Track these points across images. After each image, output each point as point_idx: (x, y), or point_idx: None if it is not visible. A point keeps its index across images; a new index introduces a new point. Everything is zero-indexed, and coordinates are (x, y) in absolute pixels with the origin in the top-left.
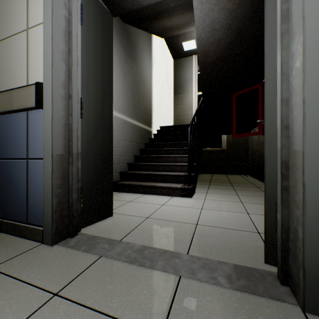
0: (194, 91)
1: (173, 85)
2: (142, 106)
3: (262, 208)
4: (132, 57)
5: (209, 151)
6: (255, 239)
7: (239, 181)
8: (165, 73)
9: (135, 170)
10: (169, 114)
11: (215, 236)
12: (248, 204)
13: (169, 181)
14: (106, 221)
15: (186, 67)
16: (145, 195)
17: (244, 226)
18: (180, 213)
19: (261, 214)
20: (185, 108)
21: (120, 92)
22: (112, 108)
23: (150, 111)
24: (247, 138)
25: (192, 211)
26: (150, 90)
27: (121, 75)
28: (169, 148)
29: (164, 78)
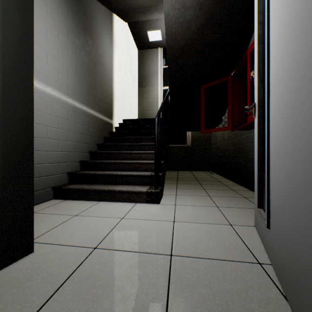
0: (160, 85)
1: (137, 77)
2: (101, 93)
3: (242, 214)
4: (86, 30)
5: (174, 147)
6: (261, 279)
7: (206, 178)
8: (128, 62)
9: (90, 169)
10: (133, 107)
11: (203, 282)
12: (226, 209)
13: (132, 183)
14: (17, 266)
15: (151, 59)
16: (100, 202)
17: (235, 250)
18: (145, 233)
19: (246, 224)
20: (150, 102)
21: (68, 70)
22: (32, 70)
23: (111, 101)
24: (210, 135)
25: (161, 226)
26: (111, 77)
27: (70, 47)
28: (132, 143)
29: (128, 67)
